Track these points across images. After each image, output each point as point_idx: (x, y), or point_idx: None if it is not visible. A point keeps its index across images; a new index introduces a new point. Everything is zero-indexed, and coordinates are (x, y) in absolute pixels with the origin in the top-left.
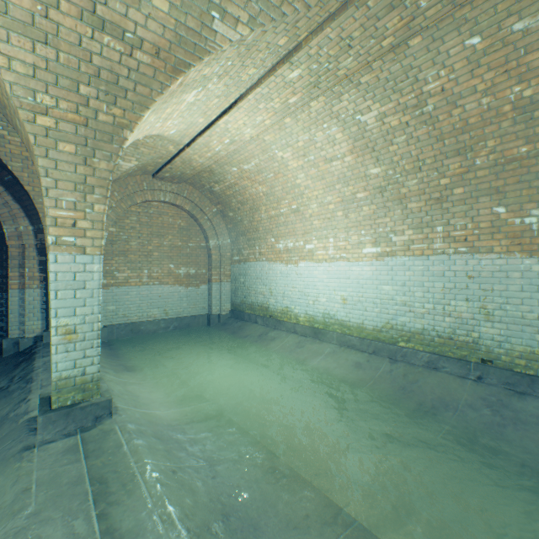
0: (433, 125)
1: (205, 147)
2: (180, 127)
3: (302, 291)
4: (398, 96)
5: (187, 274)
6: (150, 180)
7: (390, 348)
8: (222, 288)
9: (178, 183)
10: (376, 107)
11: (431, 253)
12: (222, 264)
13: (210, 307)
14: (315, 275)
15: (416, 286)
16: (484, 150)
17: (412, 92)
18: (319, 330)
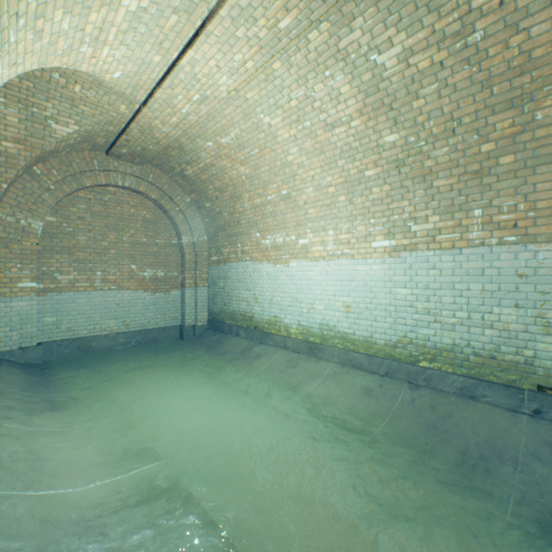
0: (479, 63)
1: (167, 107)
2: (127, 68)
3: (294, 297)
4: (434, 18)
5: (154, 277)
6: (103, 158)
7: (409, 369)
8: (198, 294)
9: (141, 164)
10: (400, 39)
11: (465, 245)
12: (198, 266)
13: (183, 317)
14: (310, 277)
15: (444, 289)
16: (551, 97)
17: (455, 9)
18: (316, 345)
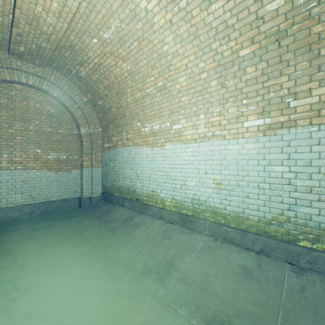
0: None
1: None
2: None
3: (169, 175)
4: None
5: (57, 159)
6: (5, 57)
7: (288, 248)
8: (94, 173)
9: (42, 65)
10: None
11: None
12: (94, 151)
13: (81, 191)
14: (183, 157)
15: None
16: None
17: None
18: (188, 217)
